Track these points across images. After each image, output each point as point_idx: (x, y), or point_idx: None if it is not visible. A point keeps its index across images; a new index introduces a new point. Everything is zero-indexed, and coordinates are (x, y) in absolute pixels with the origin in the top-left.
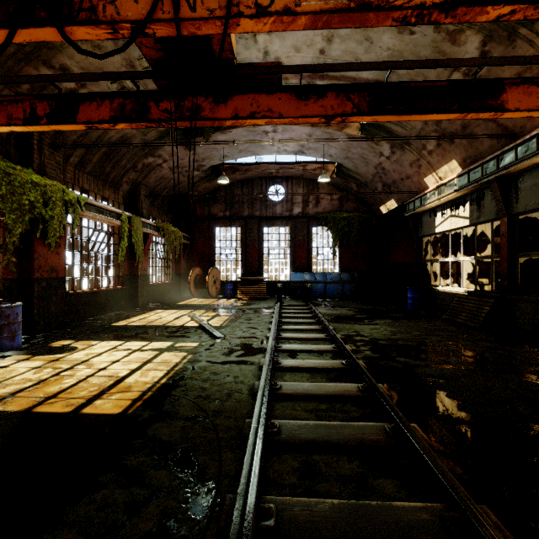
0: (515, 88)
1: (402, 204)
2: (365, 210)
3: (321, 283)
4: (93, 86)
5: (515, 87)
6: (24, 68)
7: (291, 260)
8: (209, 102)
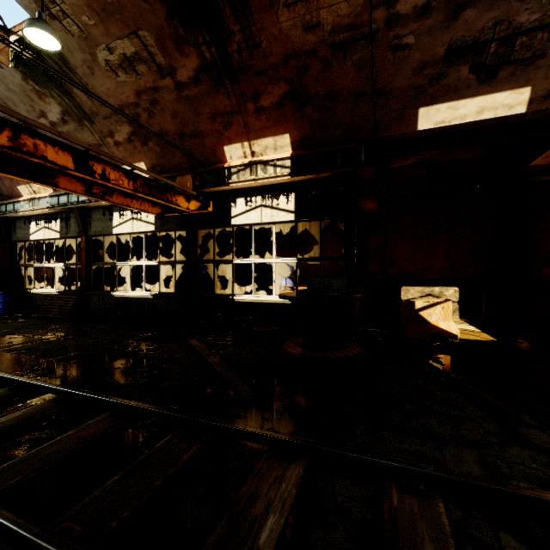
0: (64, 177)
1: None
2: None
3: None
4: None
5: (64, 176)
6: None
7: None
8: None
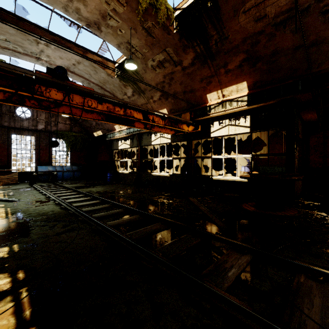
0: (137, 122)
1: (104, 134)
2: (85, 133)
3: (60, 172)
4: None
5: (137, 122)
6: None
7: (36, 158)
8: (53, 105)
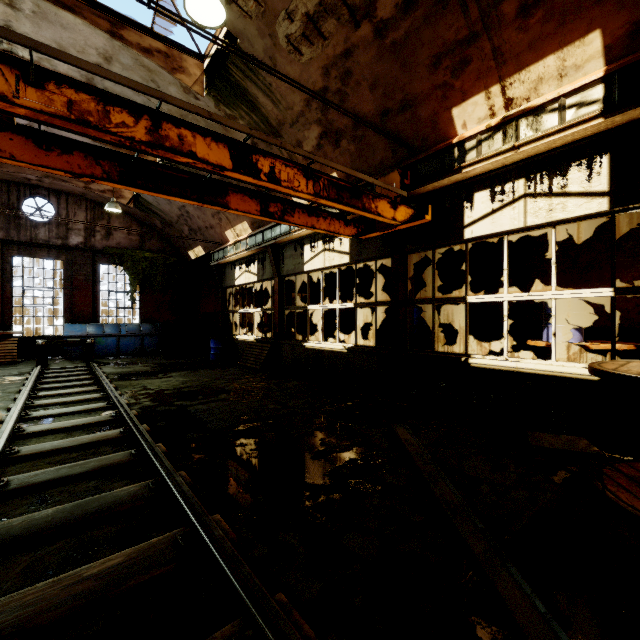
0: (236, 194)
1: (209, 252)
2: (174, 253)
3: (112, 337)
4: None
5: (236, 194)
6: None
7: (66, 307)
8: None
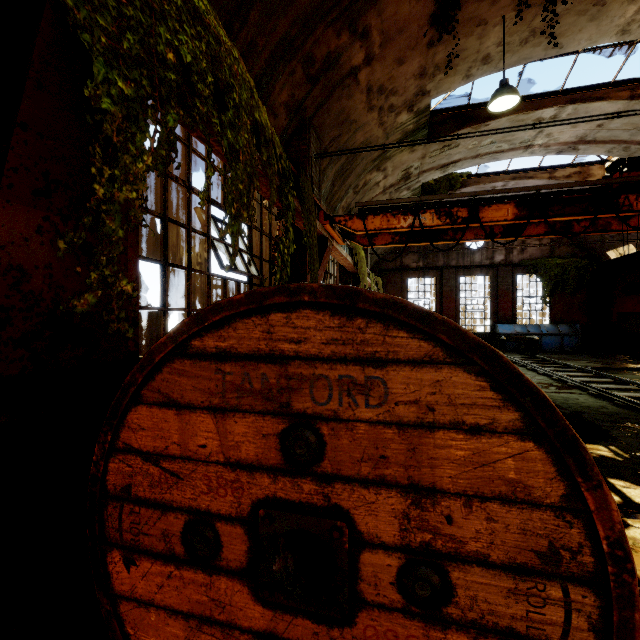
0: None
1: None
2: (583, 255)
3: (535, 335)
4: (390, 176)
5: None
6: (365, 175)
7: (492, 311)
8: (616, 220)
